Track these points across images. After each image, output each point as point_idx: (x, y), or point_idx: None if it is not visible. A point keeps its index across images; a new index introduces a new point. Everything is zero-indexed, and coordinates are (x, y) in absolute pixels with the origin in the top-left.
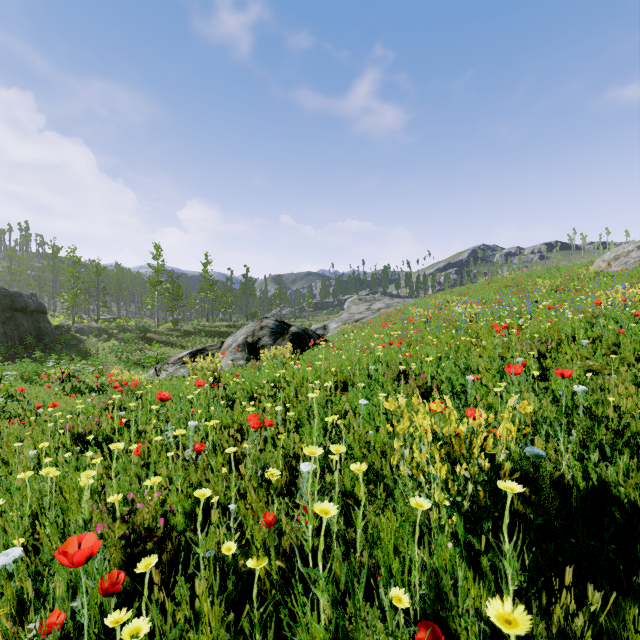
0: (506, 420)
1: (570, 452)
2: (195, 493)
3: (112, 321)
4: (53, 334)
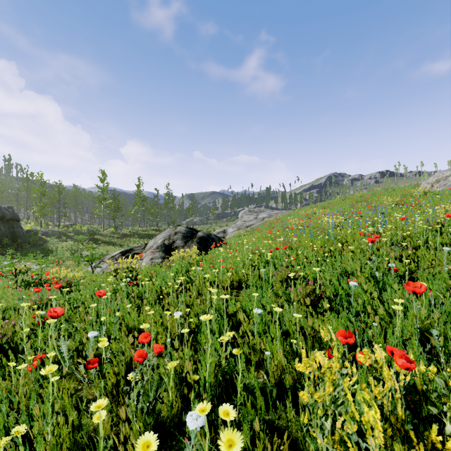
0: None
1: None
2: None
3: (70, 226)
4: (24, 236)
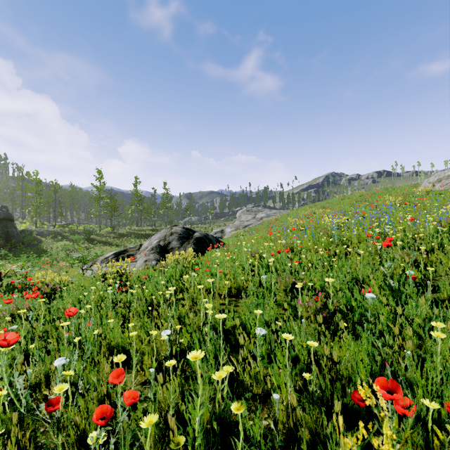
0: None
1: None
2: None
3: (66, 226)
4: (18, 236)
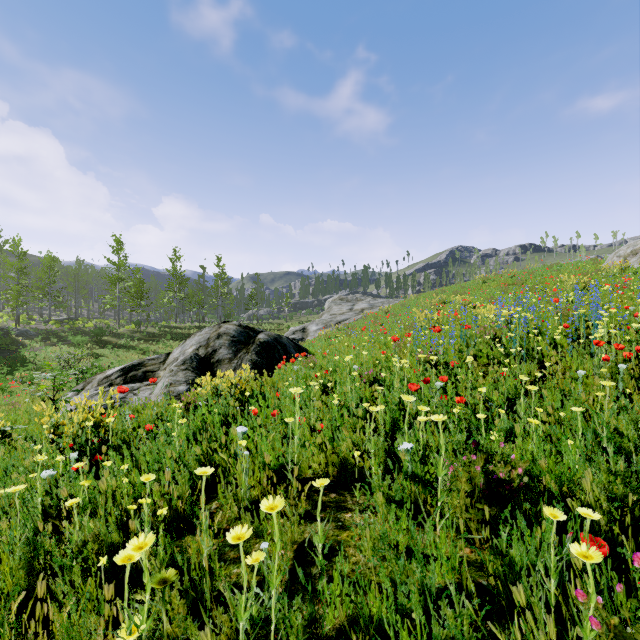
0: None
1: None
2: None
3: (67, 322)
4: None
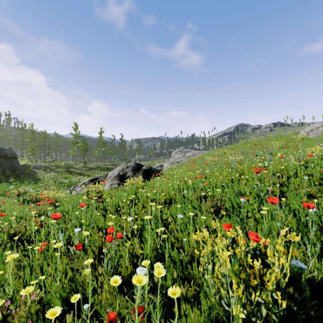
0: (279, 244)
1: (315, 258)
2: (48, 312)
3: (52, 162)
4: (21, 169)
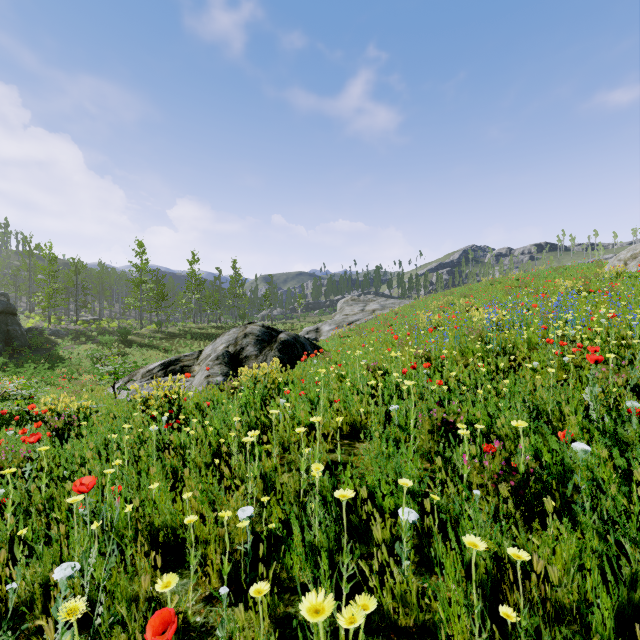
0: None
1: None
2: None
3: (93, 322)
4: (23, 337)
